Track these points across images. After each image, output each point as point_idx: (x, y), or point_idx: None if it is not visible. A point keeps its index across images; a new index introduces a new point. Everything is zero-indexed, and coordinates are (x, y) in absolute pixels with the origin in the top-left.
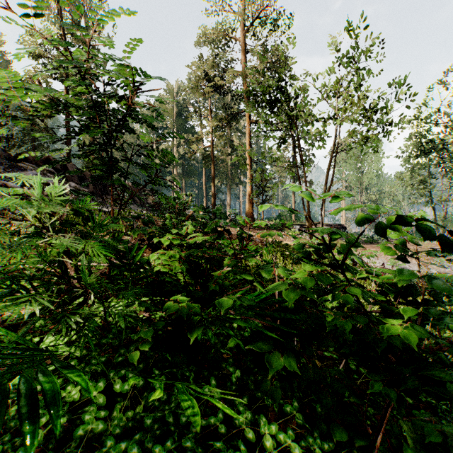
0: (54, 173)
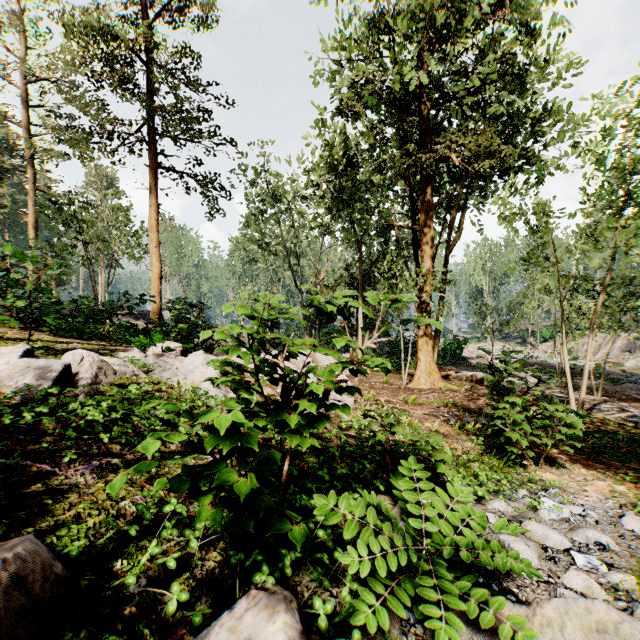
0: None
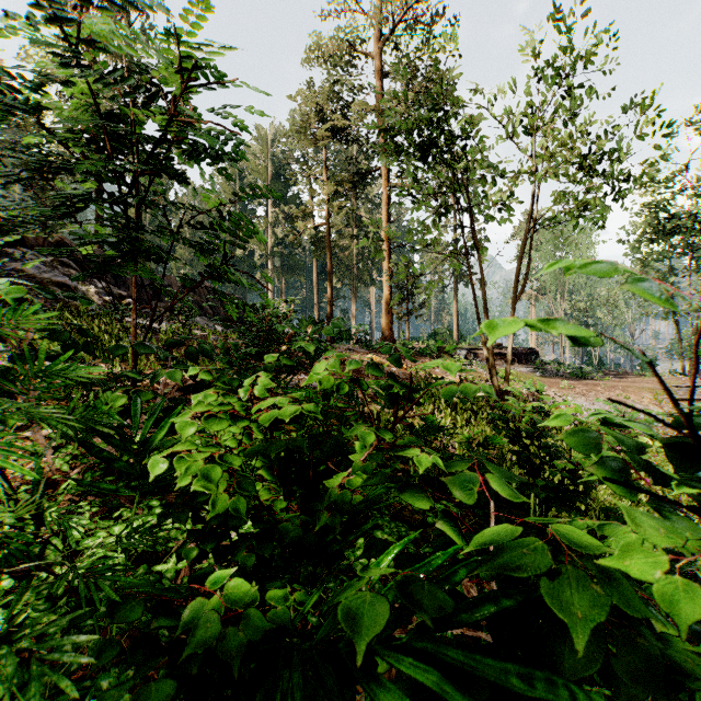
0: (70, 266)
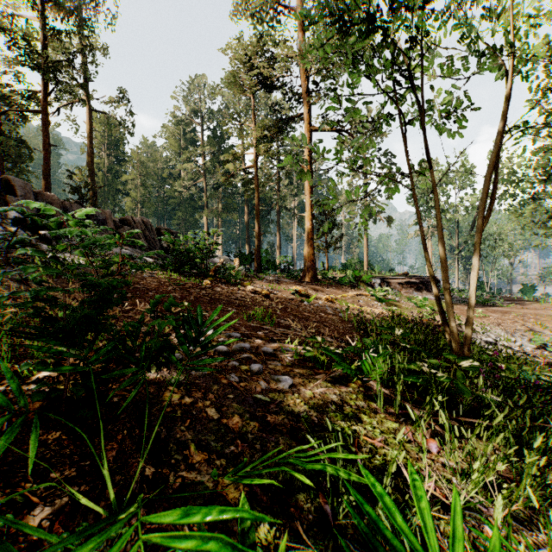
0: None
